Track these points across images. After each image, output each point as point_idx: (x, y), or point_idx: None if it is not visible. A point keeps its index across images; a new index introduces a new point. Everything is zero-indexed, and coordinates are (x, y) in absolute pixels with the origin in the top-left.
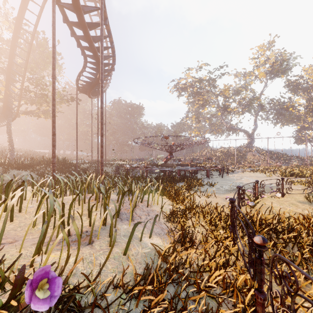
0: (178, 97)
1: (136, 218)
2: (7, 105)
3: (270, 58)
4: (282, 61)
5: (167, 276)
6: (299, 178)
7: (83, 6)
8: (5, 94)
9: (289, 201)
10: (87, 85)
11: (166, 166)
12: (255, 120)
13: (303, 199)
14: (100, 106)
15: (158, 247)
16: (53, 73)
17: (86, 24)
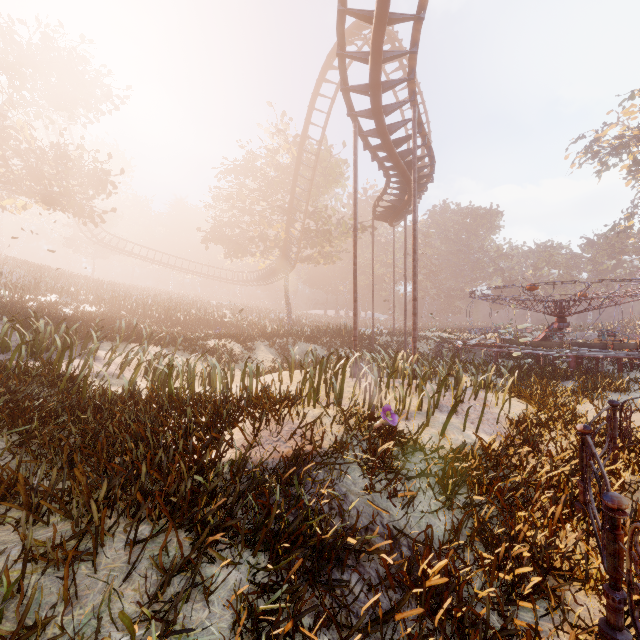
0: (598, 174)
1: (461, 414)
2: (285, 254)
3: None
4: None
5: (485, 456)
6: None
7: (390, 125)
8: (284, 240)
9: None
10: (388, 212)
11: (545, 345)
12: None
13: None
14: (413, 257)
15: (483, 440)
16: (355, 224)
17: (393, 145)
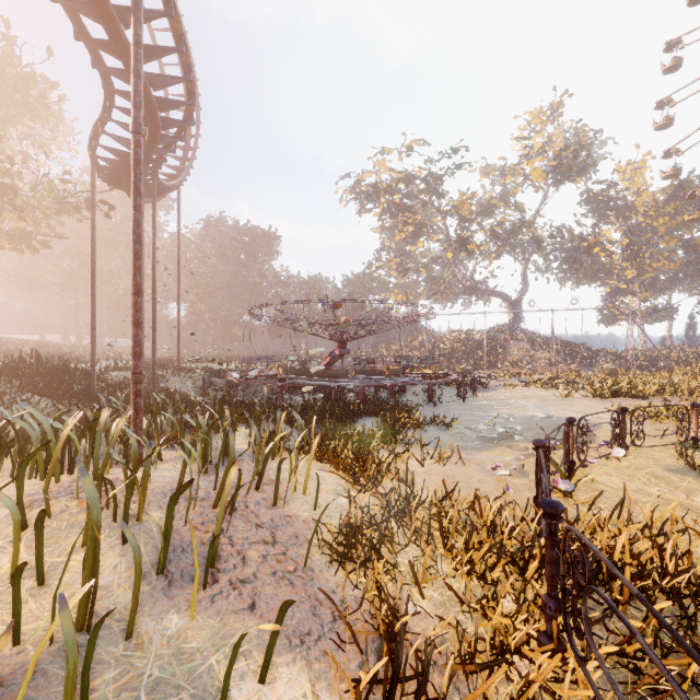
0: (359, 215)
1: (227, 566)
2: None
3: (555, 141)
4: (580, 147)
5: None
6: (631, 400)
7: None
8: None
9: (646, 469)
10: (120, 163)
11: (331, 374)
12: (523, 271)
13: (676, 462)
14: (133, 203)
15: None
16: None
17: None
